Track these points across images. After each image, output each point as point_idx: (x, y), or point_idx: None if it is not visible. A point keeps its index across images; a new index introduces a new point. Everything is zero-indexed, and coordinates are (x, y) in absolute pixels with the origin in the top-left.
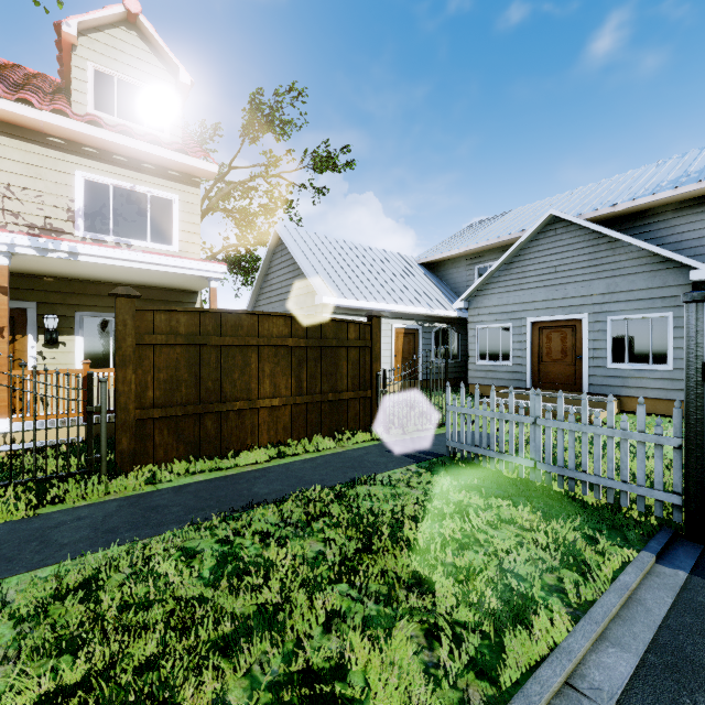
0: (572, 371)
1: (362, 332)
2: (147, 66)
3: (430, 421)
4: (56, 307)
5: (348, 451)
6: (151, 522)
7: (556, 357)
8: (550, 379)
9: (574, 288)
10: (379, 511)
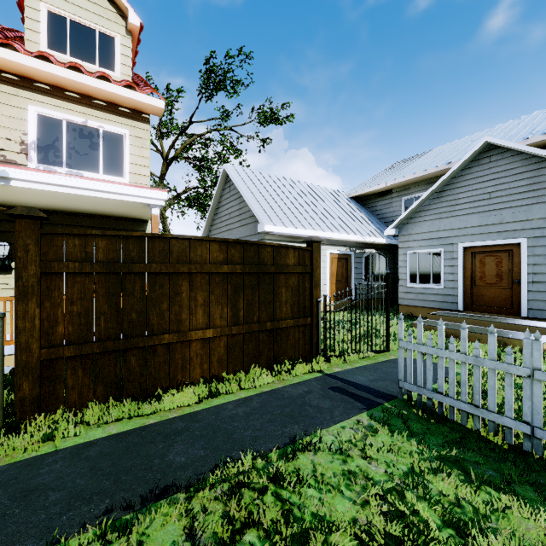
0: (508, 295)
1: (302, 257)
2: (98, 9)
3: (371, 348)
4: (9, 235)
5: (287, 387)
6: (4, 532)
7: (491, 281)
8: (483, 302)
9: (511, 213)
10: (331, 515)
